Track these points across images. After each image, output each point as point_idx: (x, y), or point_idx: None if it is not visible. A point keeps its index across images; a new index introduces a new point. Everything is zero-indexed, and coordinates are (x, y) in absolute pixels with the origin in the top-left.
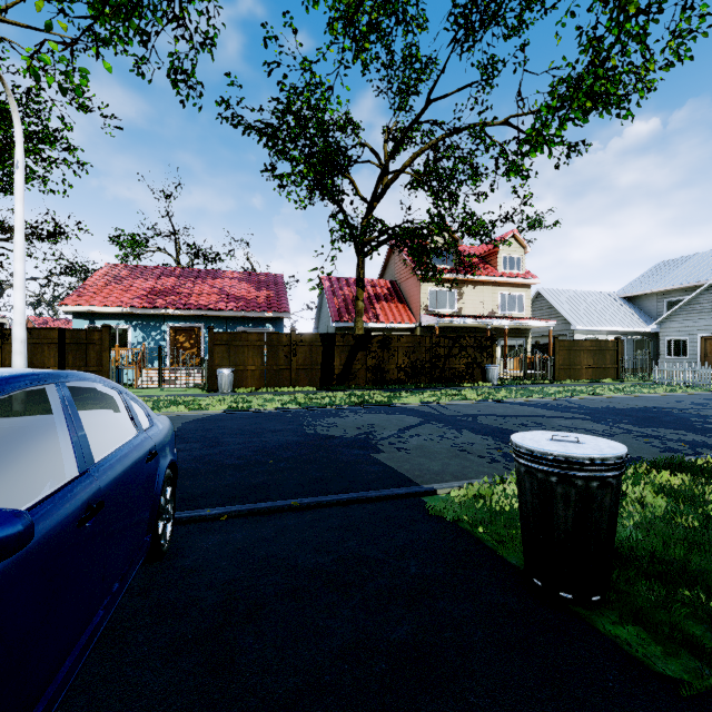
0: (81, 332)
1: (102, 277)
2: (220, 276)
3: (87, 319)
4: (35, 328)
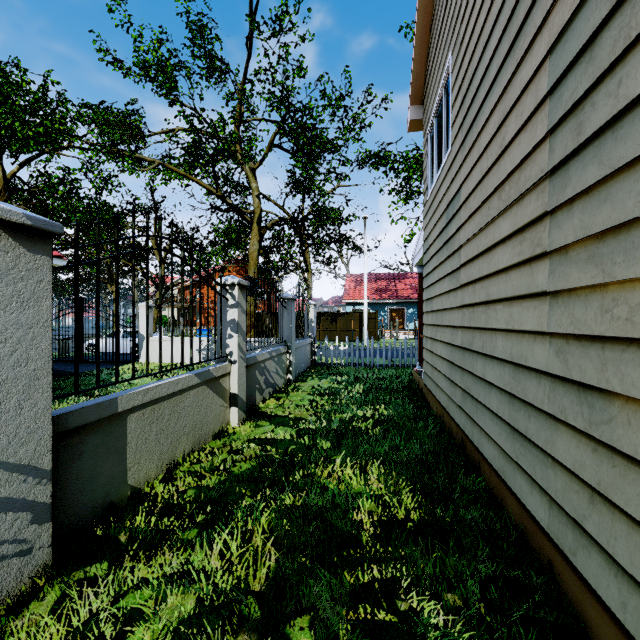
0: (367, 313)
1: (350, 283)
2: (407, 277)
3: (351, 306)
4: (350, 312)
